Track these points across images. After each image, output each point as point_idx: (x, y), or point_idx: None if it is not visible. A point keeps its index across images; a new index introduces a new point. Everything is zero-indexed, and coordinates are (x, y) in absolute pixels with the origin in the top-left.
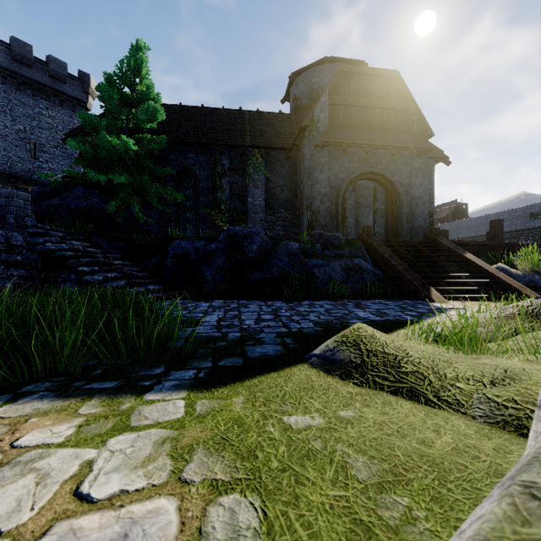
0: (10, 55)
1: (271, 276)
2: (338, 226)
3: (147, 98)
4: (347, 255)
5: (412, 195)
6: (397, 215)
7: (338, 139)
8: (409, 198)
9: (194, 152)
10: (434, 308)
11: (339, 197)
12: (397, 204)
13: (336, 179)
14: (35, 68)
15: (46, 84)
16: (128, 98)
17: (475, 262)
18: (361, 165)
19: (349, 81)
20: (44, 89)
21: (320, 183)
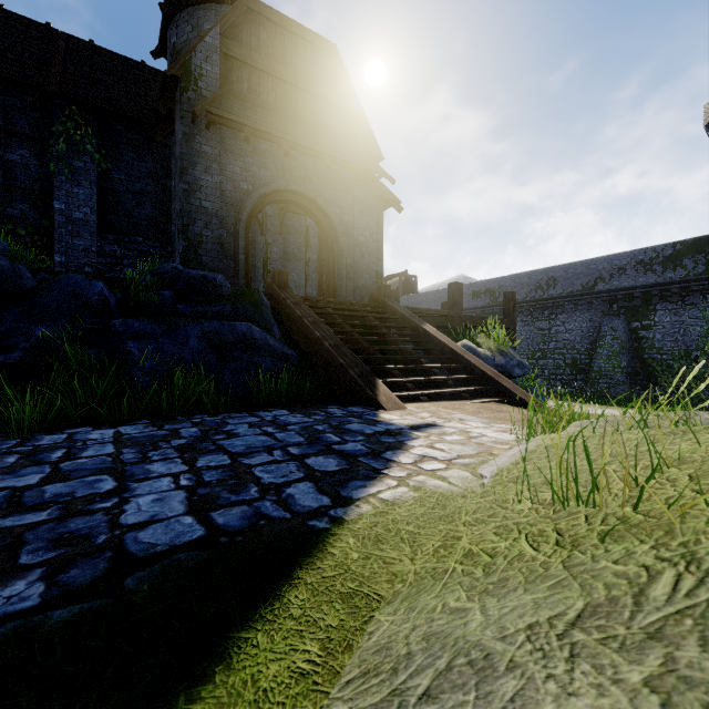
0: None
1: (2, 362)
2: (238, 272)
3: None
4: (229, 317)
5: (356, 240)
6: (335, 266)
7: (237, 116)
8: (352, 243)
9: None
10: (381, 430)
11: (240, 222)
12: (335, 249)
13: (235, 190)
14: None
15: None
16: None
17: (437, 337)
18: (279, 176)
19: (259, 29)
20: None
21: (205, 190)
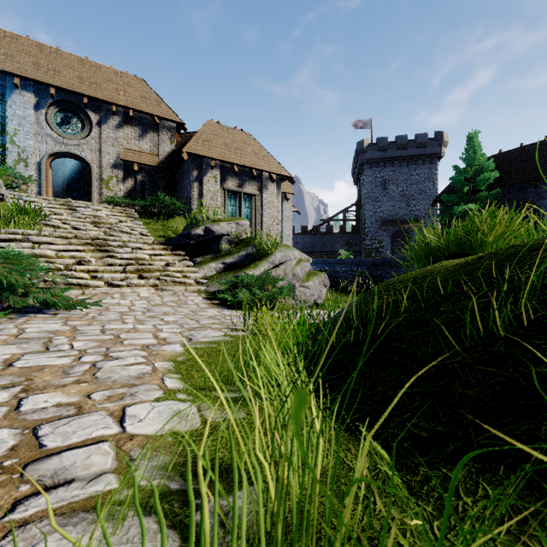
0: (396, 148)
1: None
2: None
3: (486, 170)
4: None
5: None
6: None
7: None
8: None
9: (533, 186)
10: None
11: None
12: None
13: None
14: (408, 148)
15: (414, 154)
16: (473, 173)
17: None
18: None
19: None
20: (413, 158)
21: None
